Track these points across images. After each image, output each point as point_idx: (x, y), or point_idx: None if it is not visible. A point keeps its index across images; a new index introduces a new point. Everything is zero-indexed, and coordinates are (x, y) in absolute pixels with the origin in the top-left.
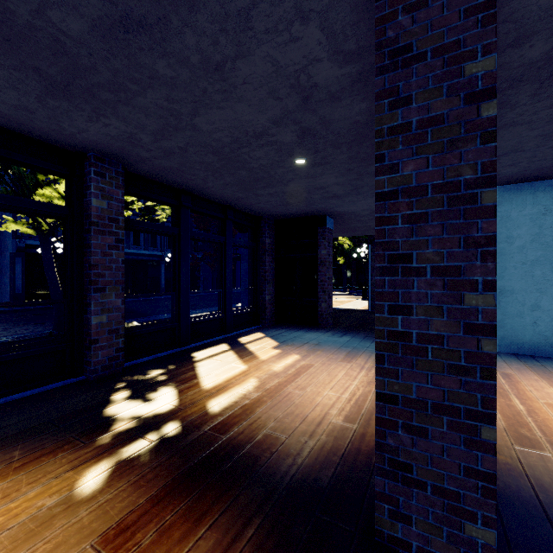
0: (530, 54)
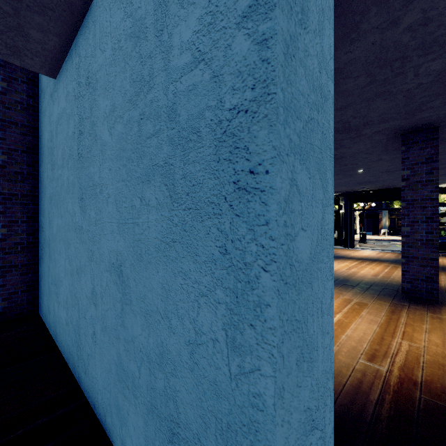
0: (369, 130)
